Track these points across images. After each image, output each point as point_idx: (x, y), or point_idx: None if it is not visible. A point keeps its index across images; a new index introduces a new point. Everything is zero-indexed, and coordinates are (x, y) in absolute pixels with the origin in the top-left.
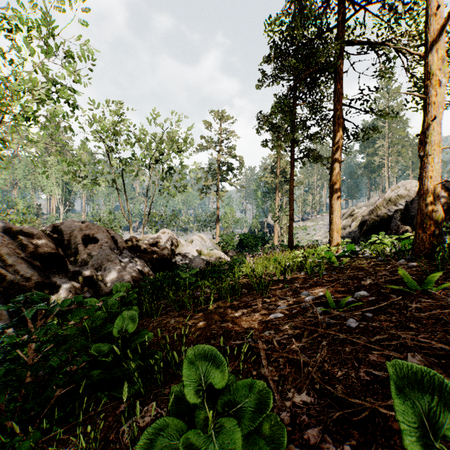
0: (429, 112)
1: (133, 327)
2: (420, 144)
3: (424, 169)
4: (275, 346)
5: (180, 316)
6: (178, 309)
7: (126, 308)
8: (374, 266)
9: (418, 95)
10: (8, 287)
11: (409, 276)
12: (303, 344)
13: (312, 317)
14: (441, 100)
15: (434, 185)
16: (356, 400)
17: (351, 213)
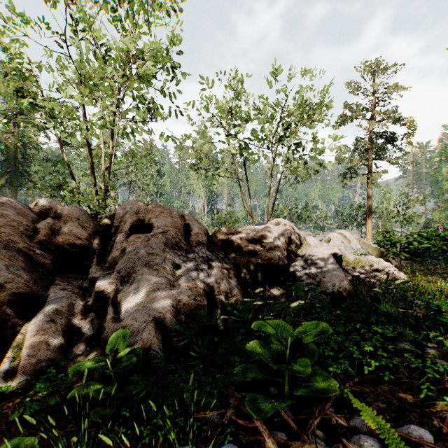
0: None
1: None
2: None
3: None
4: None
5: None
6: None
7: None
8: None
9: None
10: None
11: None
12: None
13: None
14: None
15: None
16: None
17: None
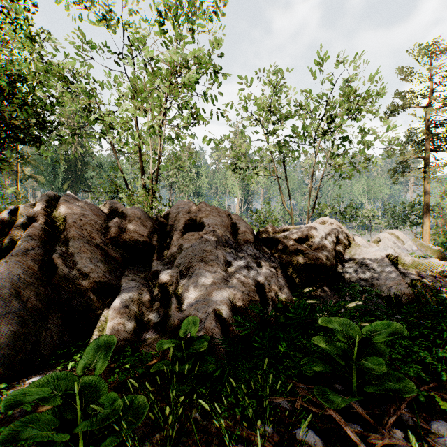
0: None
1: None
2: None
3: None
4: None
5: None
6: None
7: None
8: None
9: None
10: (59, 285)
11: None
12: None
13: None
14: None
15: None
16: None
17: None
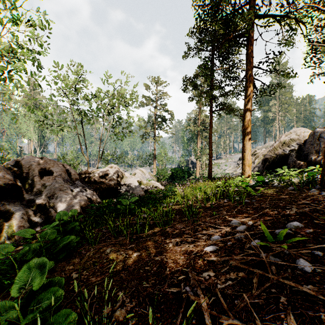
0: None
1: (40, 282)
2: None
3: None
4: (219, 300)
5: (116, 245)
6: (116, 236)
7: (64, 237)
8: (288, 194)
9: None
10: None
11: None
12: (257, 301)
13: (252, 253)
14: None
15: None
16: None
17: (253, 153)
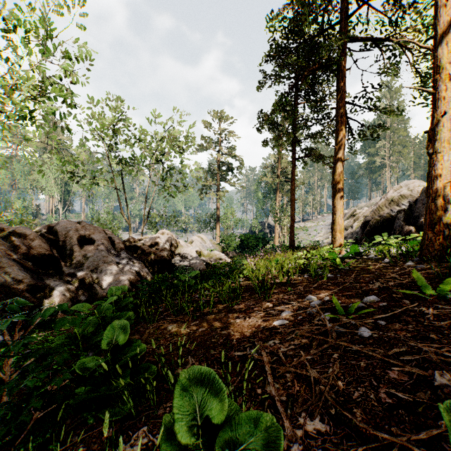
0: (438, 107)
1: (125, 338)
2: (429, 141)
3: (433, 167)
4: (281, 359)
5: (178, 322)
6: (176, 314)
7: (121, 313)
8: (380, 268)
9: (426, 90)
10: None
11: (422, 280)
12: (312, 356)
13: (320, 325)
14: (450, 95)
15: (444, 184)
16: (382, 433)
17: (352, 213)
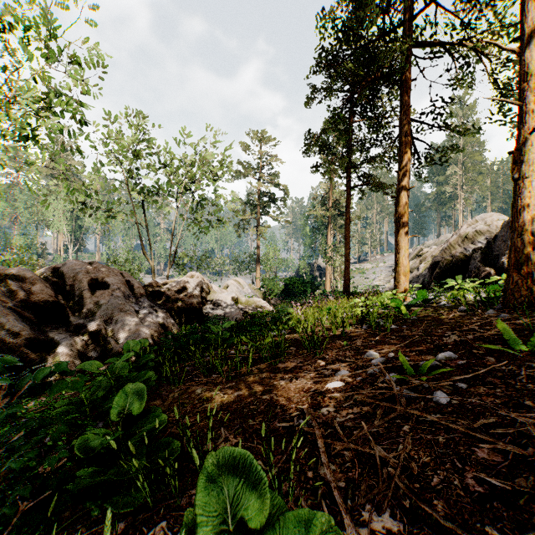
0: (525, 122)
1: (140, 406)
2: (514, 164)
3: (519, 196)
4: (337, 432)
5: (209, 384)
6: (207, 374)
7: (139, 373)
8: (455, 317)
9: (511, 102)
10: None
11: (509, 332)
12: (376, 429)
13: (384, 388)
14: None
15: (532, 216)
16: None
17: (418, 253)
